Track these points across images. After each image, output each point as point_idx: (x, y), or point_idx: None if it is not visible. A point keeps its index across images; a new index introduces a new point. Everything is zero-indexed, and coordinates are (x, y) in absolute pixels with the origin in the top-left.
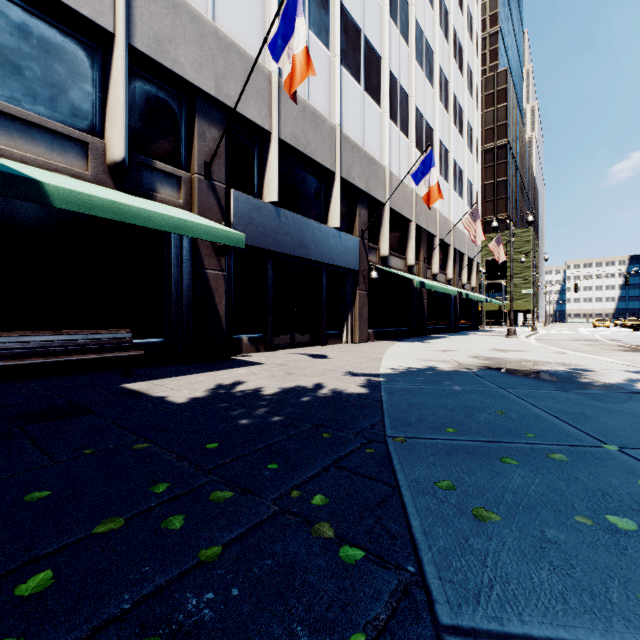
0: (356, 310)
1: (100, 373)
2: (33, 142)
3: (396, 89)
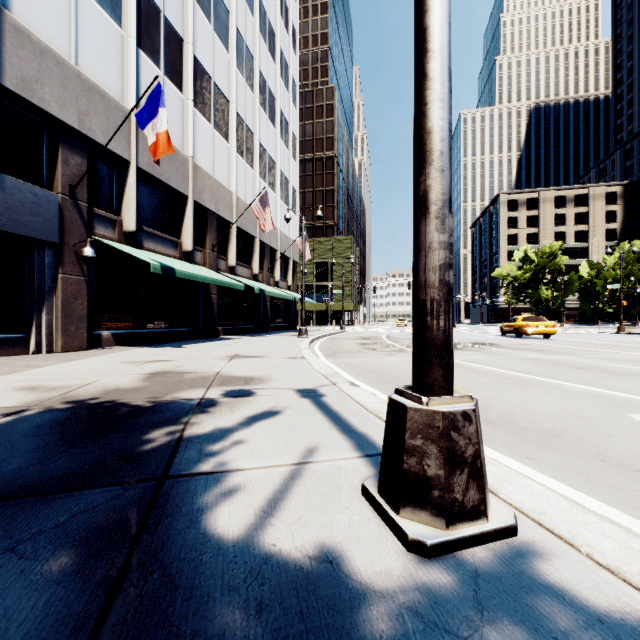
0: (58, 303)
1: None
2: None
3: (157, 19)
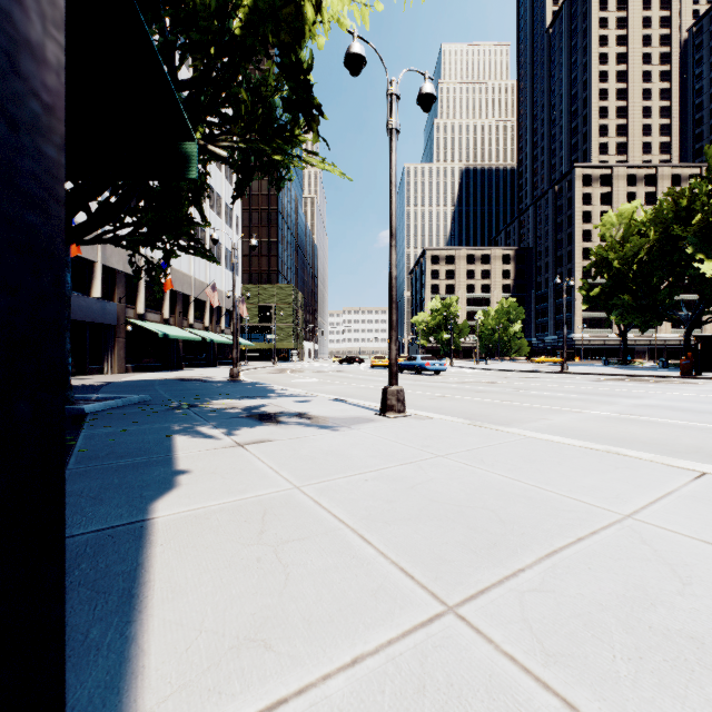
0: (116, 352)
1: None
2: None
3: None
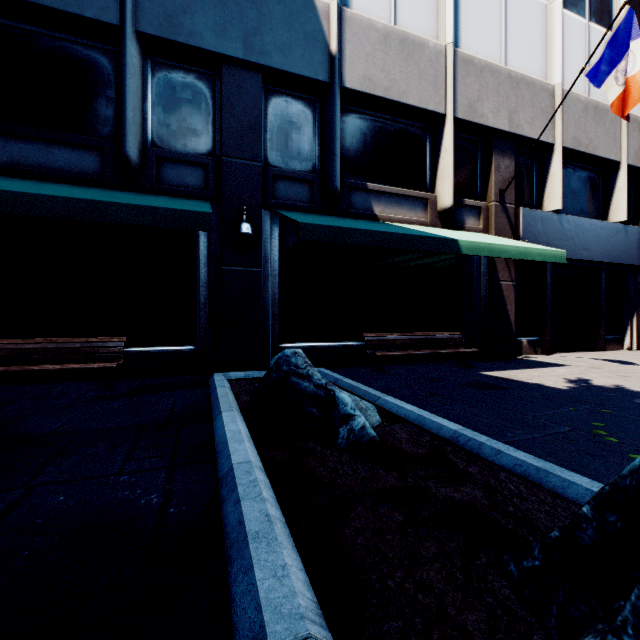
0: None
1: (438, 363)
2: (401, 207)
3: None
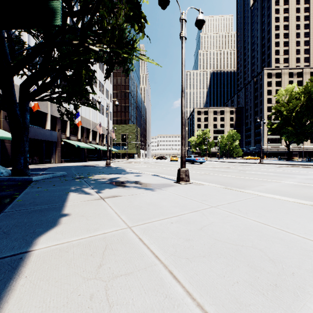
0: (56, 153)
1: None
2: None
3: None
